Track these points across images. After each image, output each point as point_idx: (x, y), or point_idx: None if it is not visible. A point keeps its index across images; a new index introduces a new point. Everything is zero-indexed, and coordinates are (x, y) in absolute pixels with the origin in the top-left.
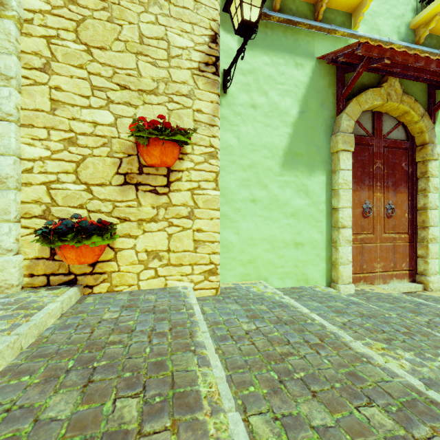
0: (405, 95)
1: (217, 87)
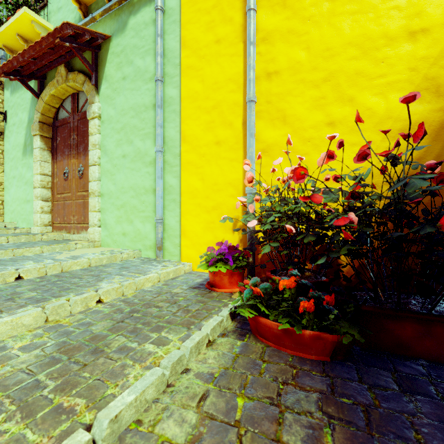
0: (71, 74)
1: None
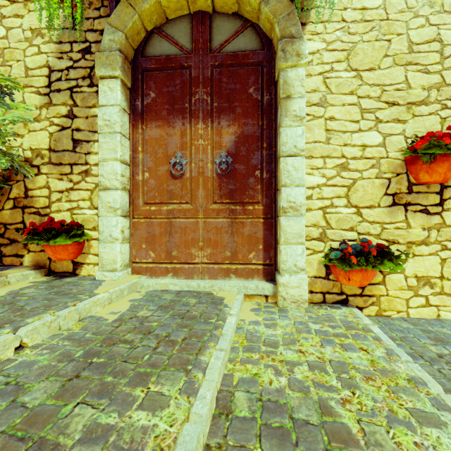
0: None
1: None
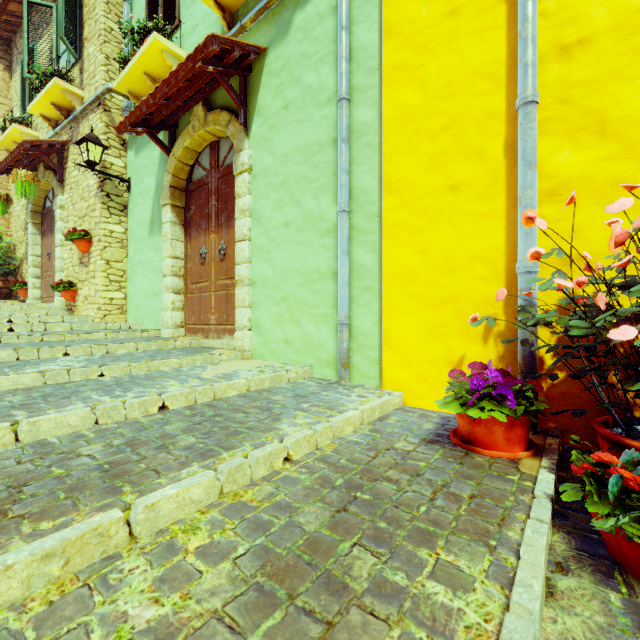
0: (211, 114)
1: (102, 199)
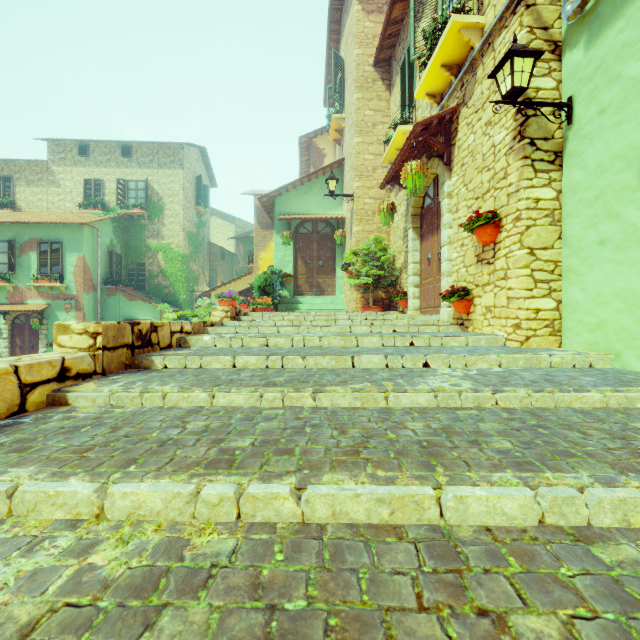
0: None
1: (521, 152)
